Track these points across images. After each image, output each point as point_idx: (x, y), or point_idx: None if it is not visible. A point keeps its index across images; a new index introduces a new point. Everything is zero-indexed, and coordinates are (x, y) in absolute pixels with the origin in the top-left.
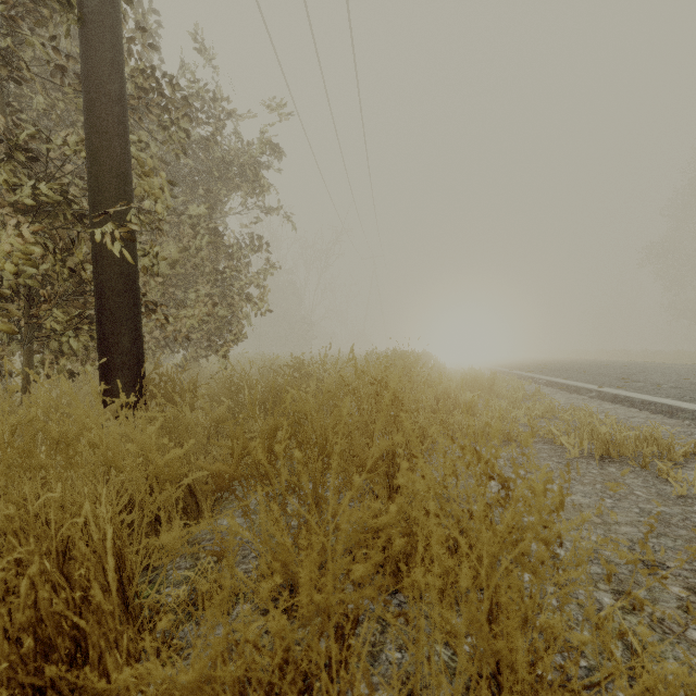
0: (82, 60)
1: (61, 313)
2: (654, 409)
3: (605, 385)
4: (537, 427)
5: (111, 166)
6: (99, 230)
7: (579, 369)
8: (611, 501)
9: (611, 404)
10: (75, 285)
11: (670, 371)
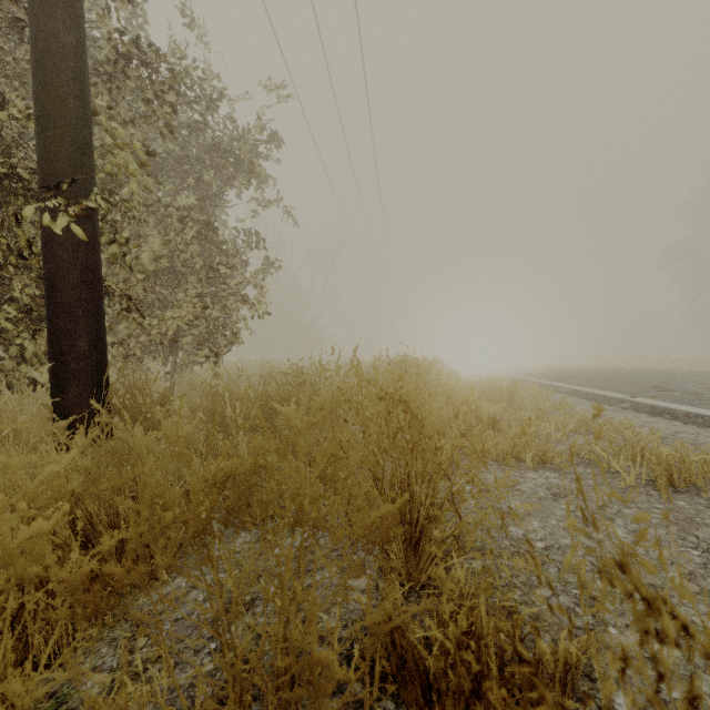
0: (29, 2)
1: (14, 312)
2: (702, 423)
3: (637, 395)
4: (577, 447)
5: (64, 132)
6: (43, 205)
7: (602, 376)
8: (700, 554)
9: (649, 416)
10: (37, 280)
11: (703, 379)
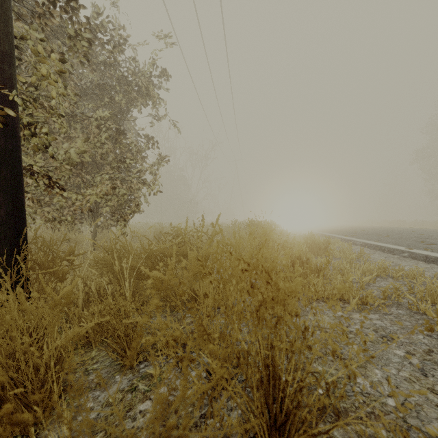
0: None
1: None
2: None
3: (411, 247)
4: (388, 291)
5: None
6: None
7: (381, 233)
8: None
9: (425, 263)
10: None
11: None
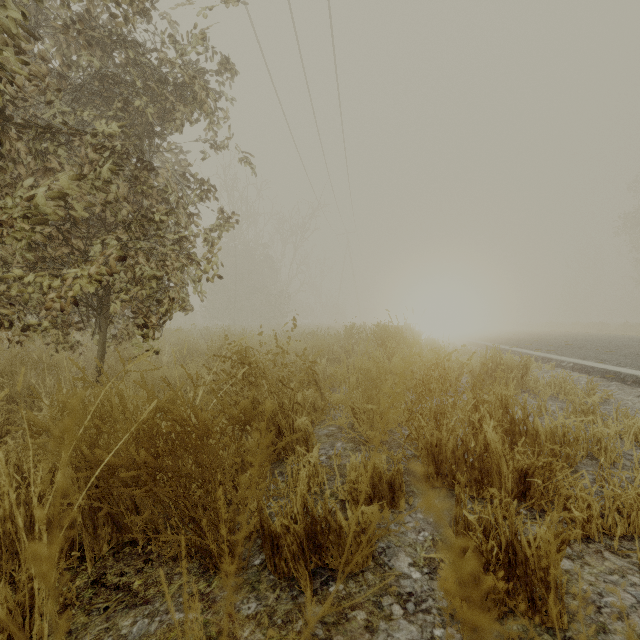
0: None
1: None
2: None
3: None
4: None
5: None
6: None
7: (594, 346)
8: None
9: None
10: None
11: None
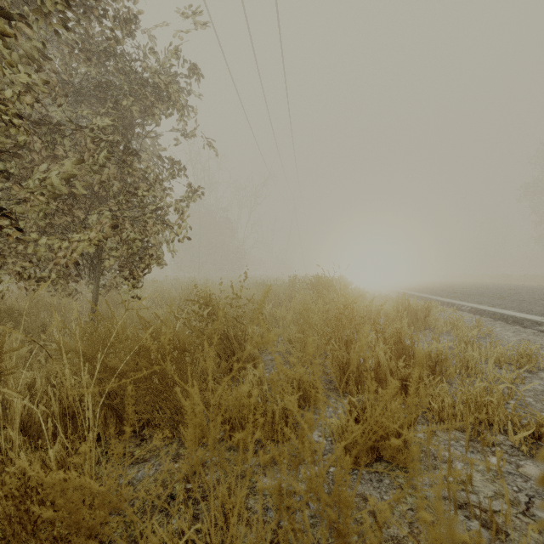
0: None
1: None
2: None
3: None
4: None
5: None
6: None
7: (491, 294)
8: None
9: None
10: None
11: None
